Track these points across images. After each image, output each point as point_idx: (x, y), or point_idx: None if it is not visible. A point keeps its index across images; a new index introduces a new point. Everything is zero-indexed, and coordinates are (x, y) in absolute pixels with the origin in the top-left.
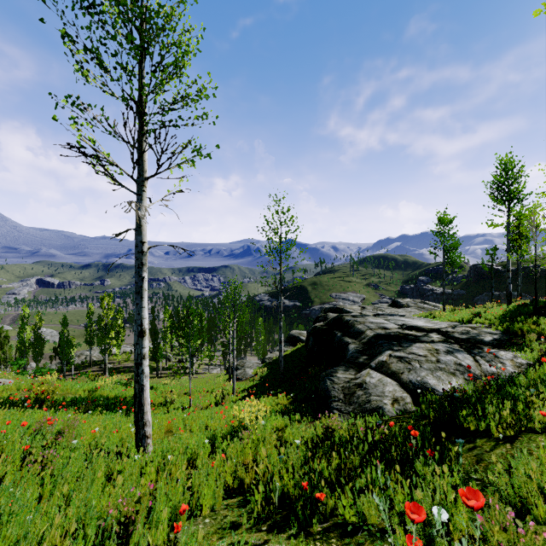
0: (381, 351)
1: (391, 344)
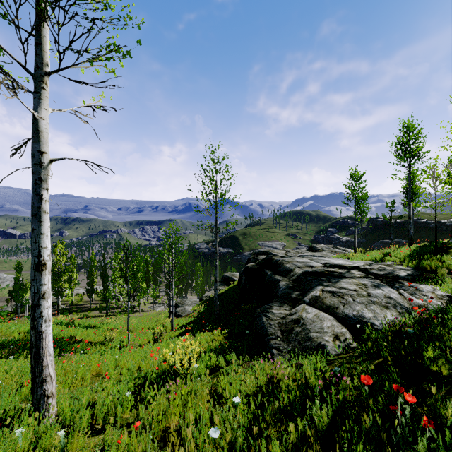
0: (312, 286)
1: (320, 280)
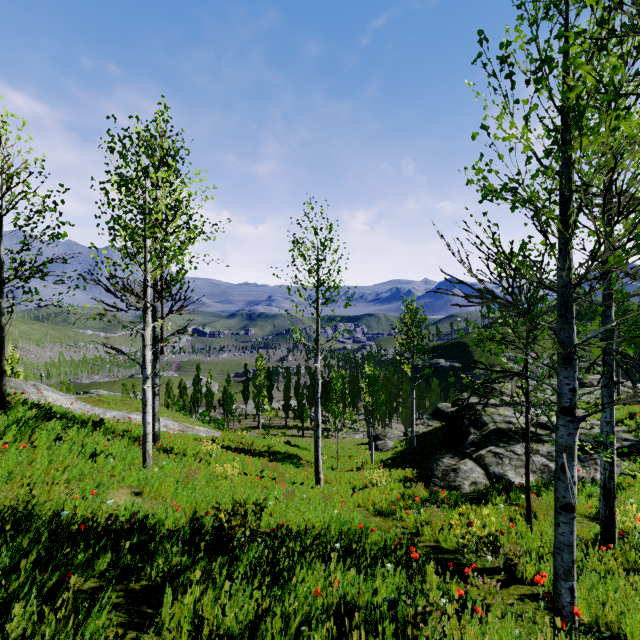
0: (488, 445)
1: (500, 440)
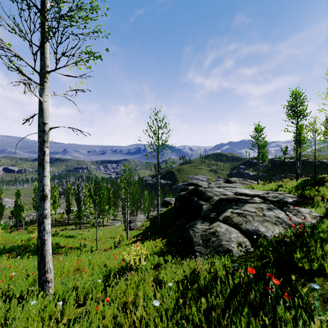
0: (225, 209)
1: (231, 204)
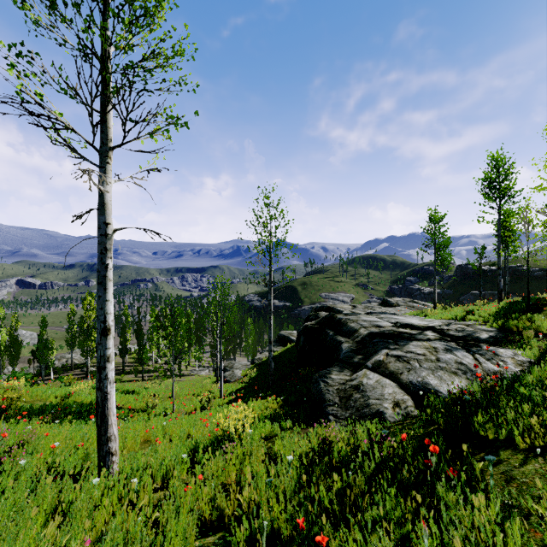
0: (377, 349)
1: (386, 342)
